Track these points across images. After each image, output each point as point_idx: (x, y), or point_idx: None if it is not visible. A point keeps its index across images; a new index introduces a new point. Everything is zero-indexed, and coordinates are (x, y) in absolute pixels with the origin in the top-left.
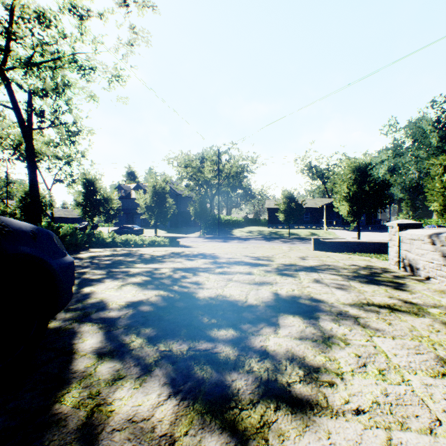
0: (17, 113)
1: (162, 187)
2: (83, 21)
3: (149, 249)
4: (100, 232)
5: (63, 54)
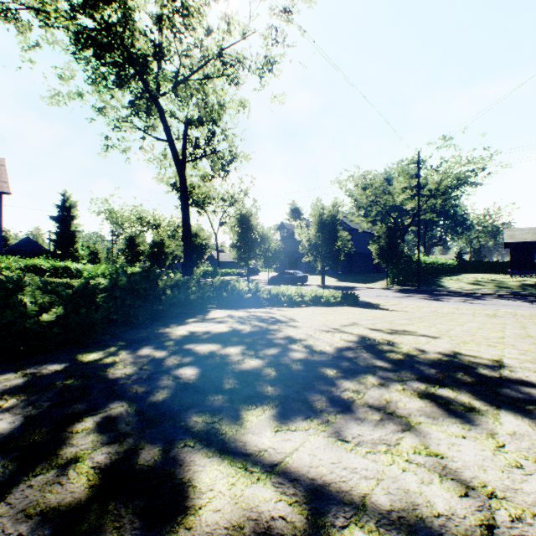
0: (171, 144)
1: (330, 214)
2: (228, 2)
3: (309, 314)
4: (234, 281)
5: (206, 51)
